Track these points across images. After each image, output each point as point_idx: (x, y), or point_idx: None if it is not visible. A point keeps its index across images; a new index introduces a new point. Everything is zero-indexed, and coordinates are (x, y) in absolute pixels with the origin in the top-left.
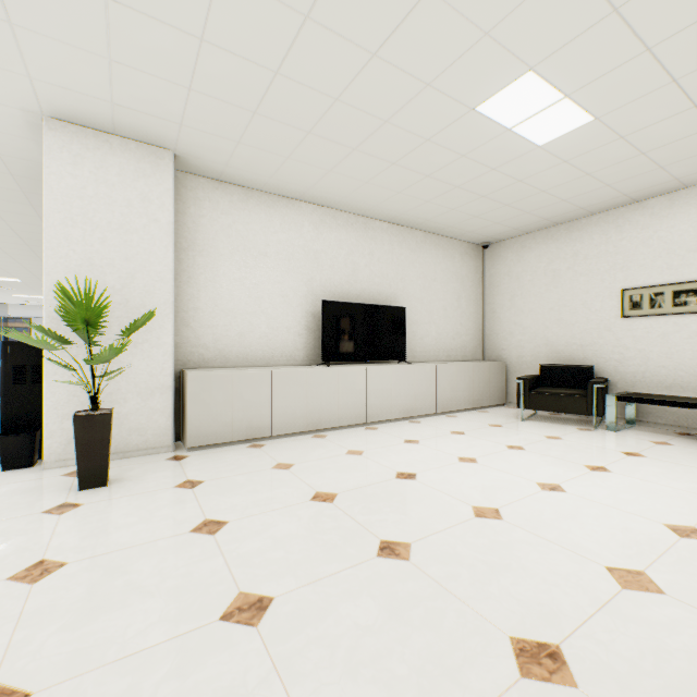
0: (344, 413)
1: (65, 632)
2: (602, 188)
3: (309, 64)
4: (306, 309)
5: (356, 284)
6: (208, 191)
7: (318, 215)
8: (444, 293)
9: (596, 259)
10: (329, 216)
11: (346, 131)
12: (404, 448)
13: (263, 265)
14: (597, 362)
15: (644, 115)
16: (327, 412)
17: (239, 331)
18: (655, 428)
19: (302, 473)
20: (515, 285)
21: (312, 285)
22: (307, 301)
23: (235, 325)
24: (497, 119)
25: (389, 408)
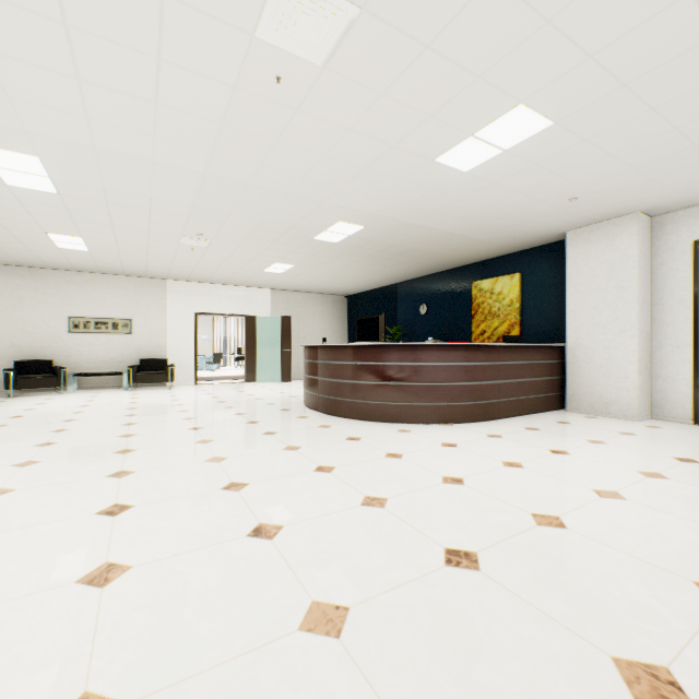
0: None
1: (22, 444)
2: (68, 264)
3: None
4: None
5: None
6: None
7: None
8: None
9: (53, 296)
10: None
11: None
12: None
13: None
14: (54, 357)
15: (106, 256)
16: None
17: None
18: (88, 390)
19: None
20: None
21: None
22: None
23: None
24: (53, 238)
25: None
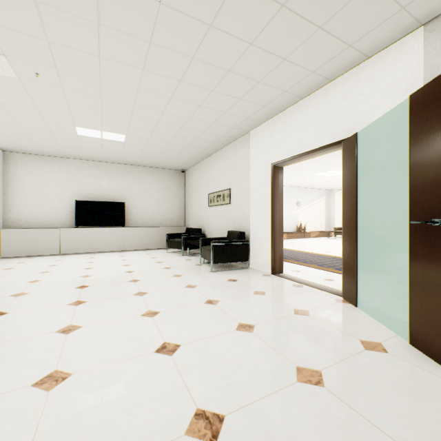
0: (81, 247)
1: None
2: (183, 151)
3: (5, 128)
4: (72, 204)
5: (101, 192)
6: (21, 158)
7: (79, 163)
8: (158, 194)
9: (205, 180)
10: (85, 163)
11: (46, 140)
12: (82, 259)
13: (49, 186)
14: (205, 226)
15: (142, 134)
16: (71, 246)
17: (36, 213)
18: None
19: (21, 264)
20: (191, 190)
21: (75, 194)
22: (73, 200)
23: (35, 211)
24: (92, 136)
25: (108, 246)
